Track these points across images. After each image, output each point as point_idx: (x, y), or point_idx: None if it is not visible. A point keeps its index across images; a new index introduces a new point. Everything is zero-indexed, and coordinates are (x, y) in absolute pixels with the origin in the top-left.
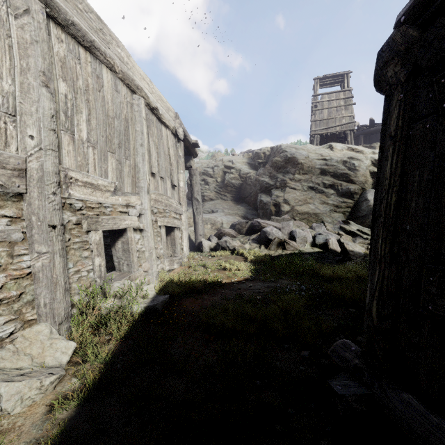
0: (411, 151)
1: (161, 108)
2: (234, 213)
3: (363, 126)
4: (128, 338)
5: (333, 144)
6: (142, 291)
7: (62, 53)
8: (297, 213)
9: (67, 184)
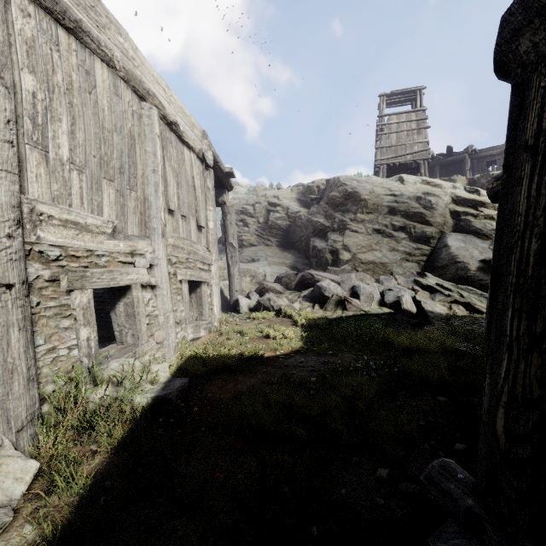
0: None
1: (183, 124)
2: (280, 263)
3: (439, 155)
4: (123, 448)
5: (404, 177)
6: (150, 373)
7: (30, 32)
8: (360, 262)
9: (35, 223)
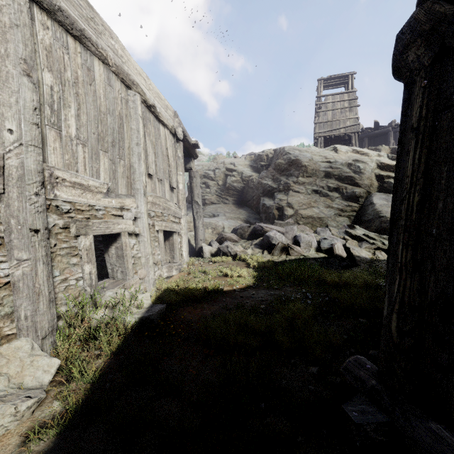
0: (437, 145)
1: (159, 106)
2: (236, 217)
3: (368, 129)
4: (119, 353)
5: (337, 147)
6: (136, 300)
7: (48, 41)
8: (301, 217)
9: (53, 184)
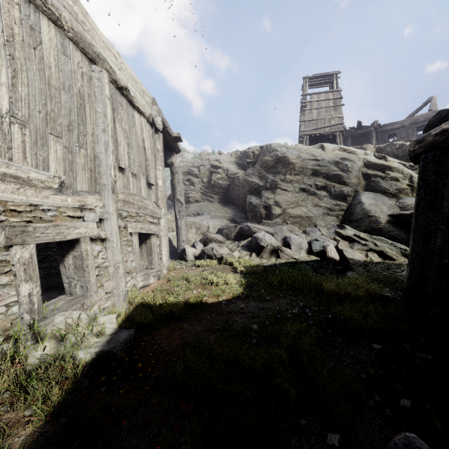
0: None
1: (133, 90)
2: (221, 216)
3: (351, 129)
4: (60, 413)
5: (324, 144)
6: (97, 325)
7: None
8: (289, 216)
9: None
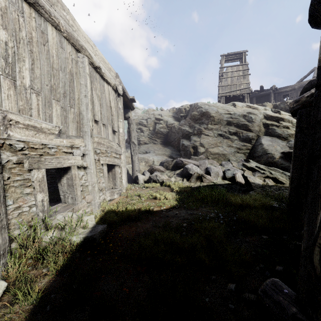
0: None
1: (103, 68)
2: (163, 154)
3: (256, 91)
4: (64, 271)
5: (236, 103)
6: (83, 222)
7: (3, 3)
8: (210, 153)
9: (6, 126)
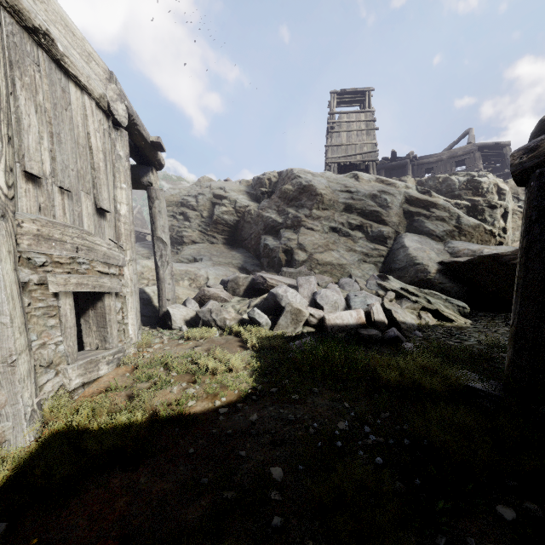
0: None
1: (64, 42)
2: (227, 263)
3: (384, 160)
4: None
5: (359, 173)
6: None
7: None
8: (317, 263)
9: None
